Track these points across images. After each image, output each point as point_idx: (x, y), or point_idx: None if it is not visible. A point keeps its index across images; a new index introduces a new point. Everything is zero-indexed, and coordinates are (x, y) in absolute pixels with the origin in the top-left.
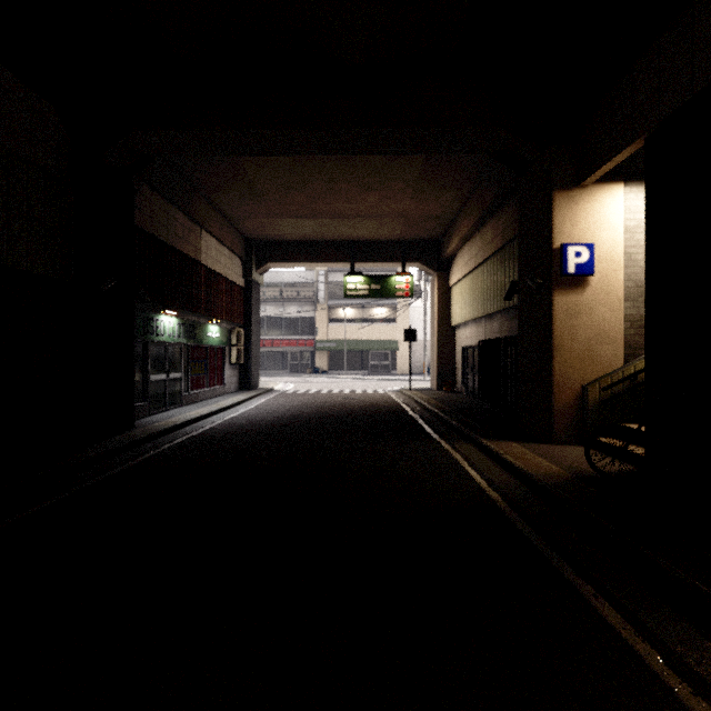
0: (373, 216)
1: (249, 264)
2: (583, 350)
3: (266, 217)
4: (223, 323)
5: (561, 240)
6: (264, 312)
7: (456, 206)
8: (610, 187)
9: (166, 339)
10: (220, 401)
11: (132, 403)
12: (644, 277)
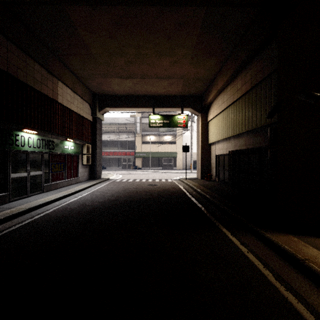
0: (166, 77)
1: (94, 108)
2: None
3: (101, 77)
4: (77, 141)
5: None
6: (109, 138)
7: (215, 69)
8: None
9: (26, 148)
10: (71, 188)
11: None
12: None
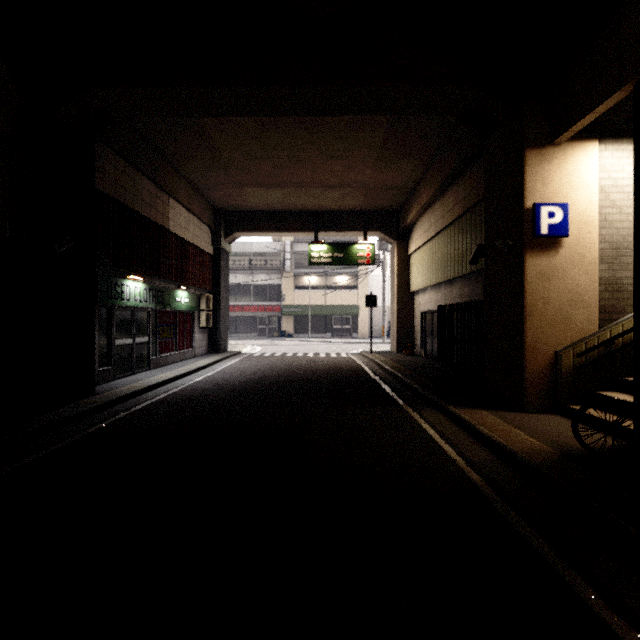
0: (336, 185)
1: (218, 233)
2: (556, 314)
3: (233, 186)
4: (193, 289)
5: (533, 200)
6: (235, 280)
7: (416, 175)
8: (584, 144)
9: (132, 304)
10: (188, 364)
11: (93, 369)
12: (634, 234)
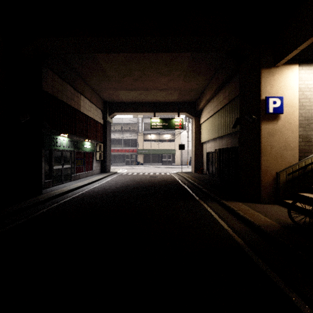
0: (164, 89)
1: (105, 113)
2: (277, 153)
3: (112, 90)
4: (93, 141)
5: (265, 95)
6: (114, 136)
7: (204, 84)
8: (291, 66)
9: (61, 148)
10: (90, 178)
11: (41, 181)
12: None
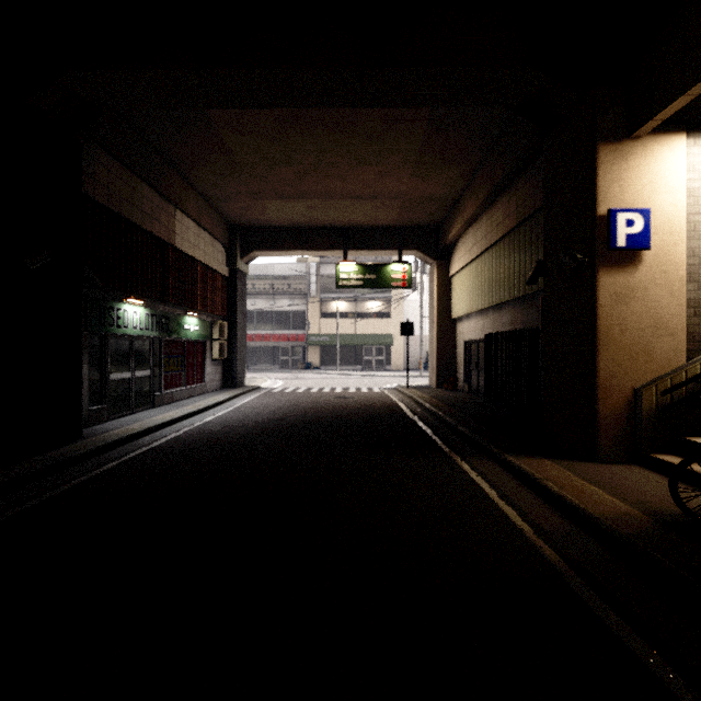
0: (368, 196)
1: (233, 252)
2: (635, 344)
3: (249, 197)
4: (204, 315)
5: (608, 205)
6: (254, 306)
7: (460, 184)
8: (669, 138)
9: (130, 331)
10: (197, 401)
11: (79, 408)
12: None
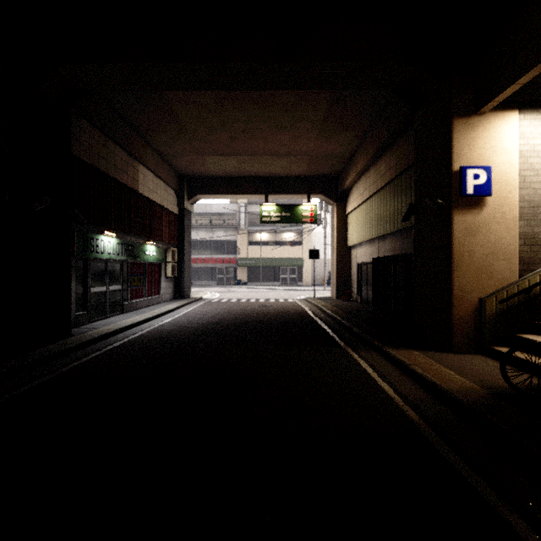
0: (284, 154)
1: (182, 196)
2: (481, 265)
3: (194, 155)
4: (160, 244)
5: (460, 163)
6: (197, 236)
7: (353, 145)
8: (505, 114)
9: (106, 256)
10: (155, 309)
11: (69, 313)
12: None
